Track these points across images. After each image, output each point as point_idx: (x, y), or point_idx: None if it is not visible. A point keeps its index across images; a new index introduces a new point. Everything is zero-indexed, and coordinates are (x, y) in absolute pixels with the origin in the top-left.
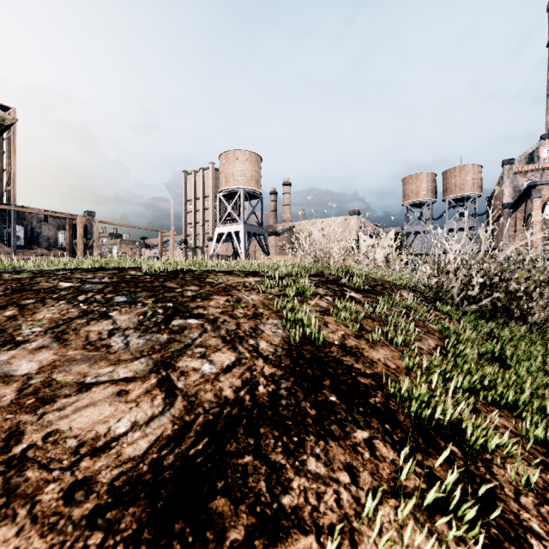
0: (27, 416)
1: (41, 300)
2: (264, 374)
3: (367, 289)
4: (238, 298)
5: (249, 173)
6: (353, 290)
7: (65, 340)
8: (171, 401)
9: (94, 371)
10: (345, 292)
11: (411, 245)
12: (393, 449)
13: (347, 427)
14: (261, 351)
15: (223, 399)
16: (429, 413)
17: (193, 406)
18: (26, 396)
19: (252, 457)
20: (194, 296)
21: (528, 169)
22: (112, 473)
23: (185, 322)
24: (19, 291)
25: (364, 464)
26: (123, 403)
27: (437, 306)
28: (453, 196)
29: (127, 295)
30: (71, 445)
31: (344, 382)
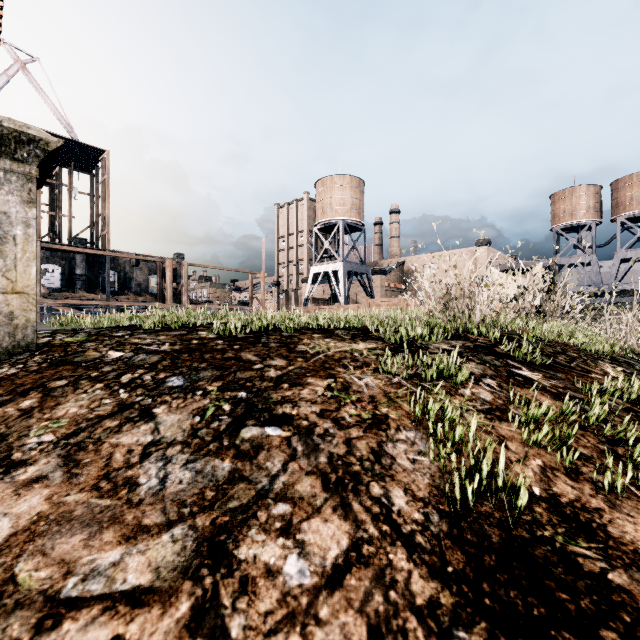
0: None
1: (75, 381)
2: (415, 602)
3: (545, 362)
4: (345, 382)
5: (349, 201)
6: (524, 364)
7: (76, 465)
8: None
9: (88, 557)
10: (512, 370)
11: (566, 283)
12: None
13: None
14: (397, 518)
15: None
16: None
17: None
18: None
19: None
20: (278, 378)
21: None
22: None
23: (262, 434)
24: (57, 364)
25: None
26: None
27: None
28: (628, 214)
29: (185, 375)
30: None
31: None
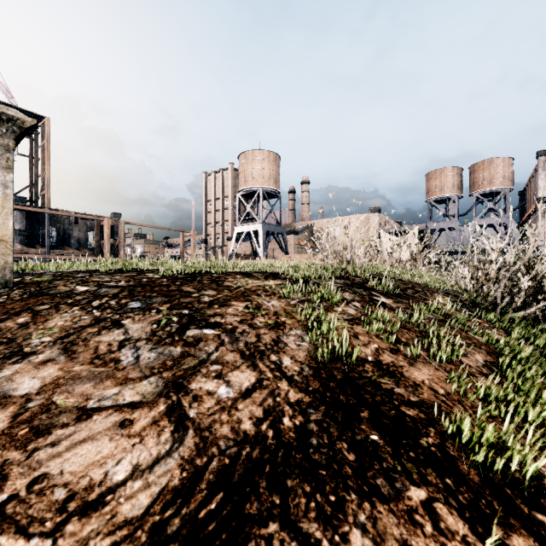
0: (16, 453)
1: (55, 306)
2: (289, 401)
3: (397, 293)
4: (258, 304)
5: (267, 172)
6: (383, 294)
7: (73, 353)
8: (180, 437)
9: (98, 392)
10: (373, 297)
11: (436, 243)
12: (461, 517)
13: (397, 482)
14: (284, 370)
15: (241, 435)
16: (503, 464)
17: (206, 443)
18: (19, 425)
19: (278, 526)
20: (211, 302)
21: None
22: (103, 543)
23: (201, 333)
24: (36, 295)
25: (426, 543)
26: (126, 438)
27: (478, 312)
28: (481, 191)
29: (142, 300)
30: (59, 498)
31: (386, 413)
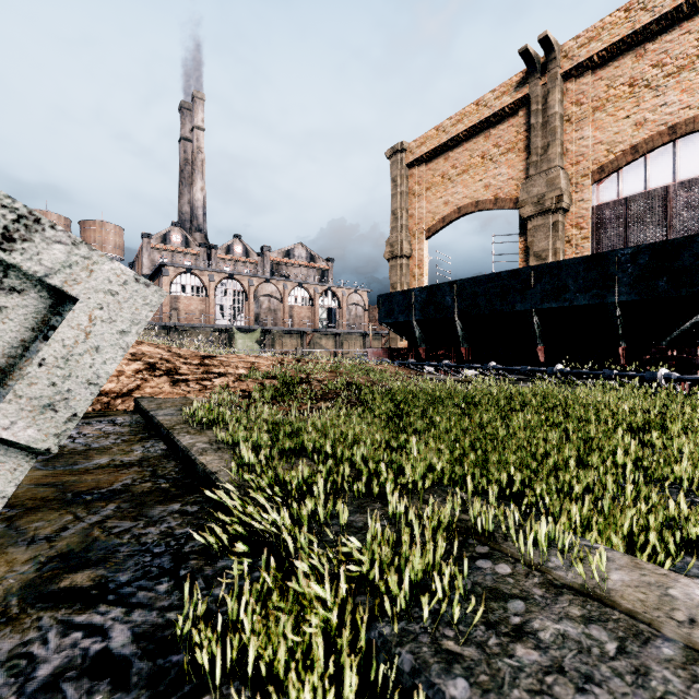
0: None
1: None
2: None
3: None
4: None
5: None
6: None
7: None
8: None
9: None
10: None
11: None
12: None
13: None
14: None
15: None
16: None
17: None
18: None
19: None
20: None
21: (163, 248)
22: None
23: None
24: None
25: None
26: None
27: None
28: None
29: None
30: None
31: None
